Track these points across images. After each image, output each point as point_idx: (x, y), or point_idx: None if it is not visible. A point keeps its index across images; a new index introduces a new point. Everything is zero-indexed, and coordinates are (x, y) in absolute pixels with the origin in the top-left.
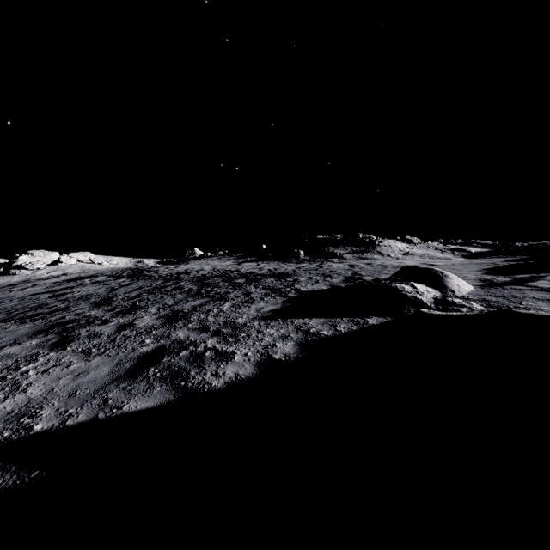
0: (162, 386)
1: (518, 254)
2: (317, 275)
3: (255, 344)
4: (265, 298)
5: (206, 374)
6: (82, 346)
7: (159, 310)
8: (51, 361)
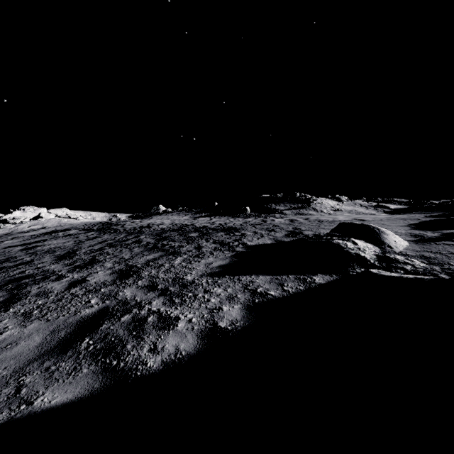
0: (91, 366)
1: (435, 211)
2: (262, 229)
3: (201, 306)
4: (215, 252)
5: (143, 348)
6: (26, 307)
7: (114, 265)
8: None
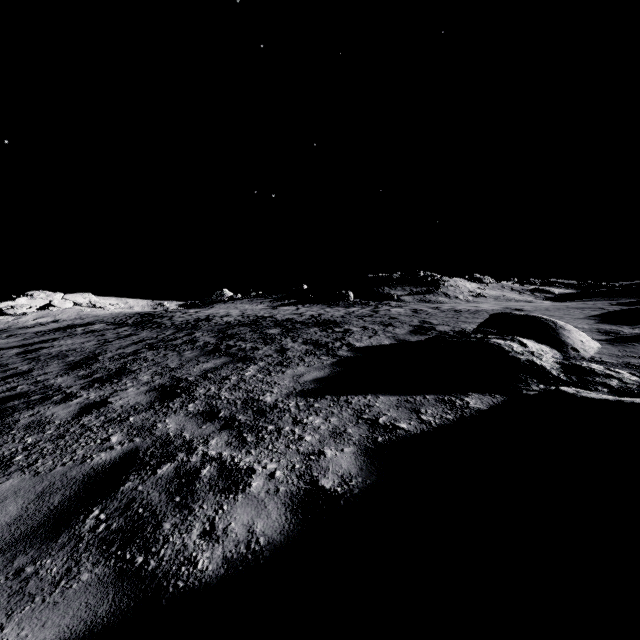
0: (96, 566)
1: (621, 296)
2: (374, 323)
3: (289, 449)
4: (307, 358)
5: (192, 529)
6: (6, 449)
7: (153, 377)
8: None
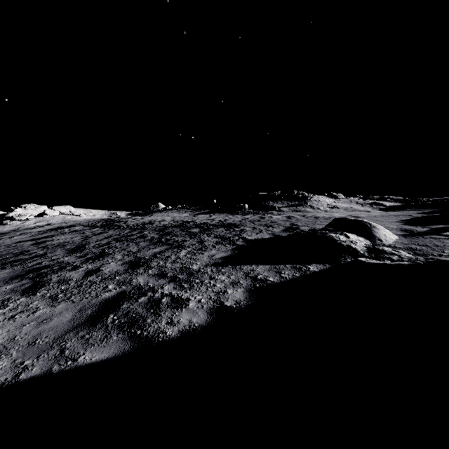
0: (119, 334)
1: (428, 208)
2: (260, 225)
3: (208, 290)
4: (217, 246)
5: (162, 321)
6: (51, 292)
7: (124, 257)
8: (19, 306)
